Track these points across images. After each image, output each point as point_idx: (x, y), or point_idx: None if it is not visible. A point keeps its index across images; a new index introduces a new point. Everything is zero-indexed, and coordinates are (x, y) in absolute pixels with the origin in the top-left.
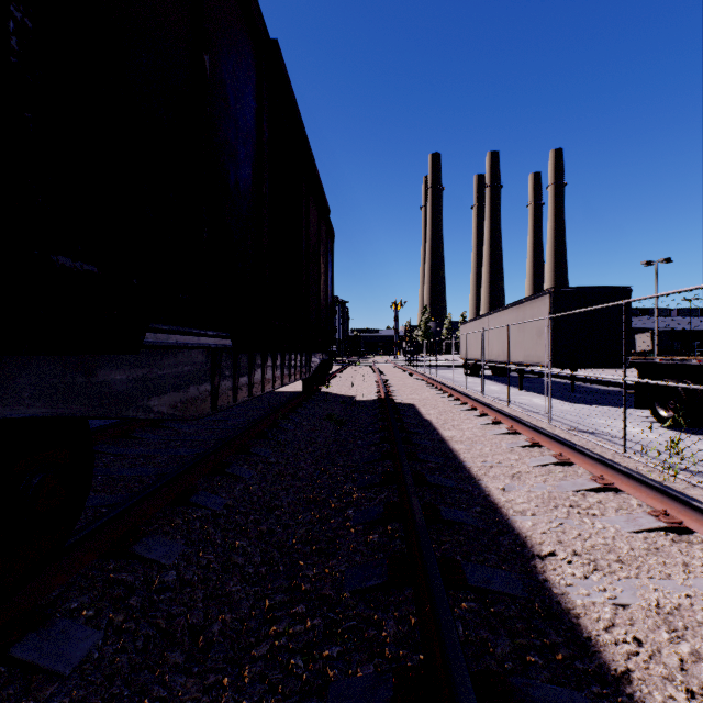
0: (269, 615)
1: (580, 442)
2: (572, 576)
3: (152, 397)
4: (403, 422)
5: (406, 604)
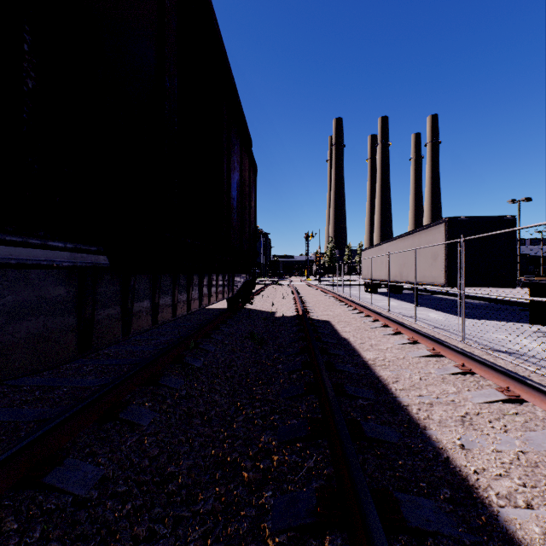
0: None
1: (508, 366)
2: None
3: None
4: (322, 341)
5: None
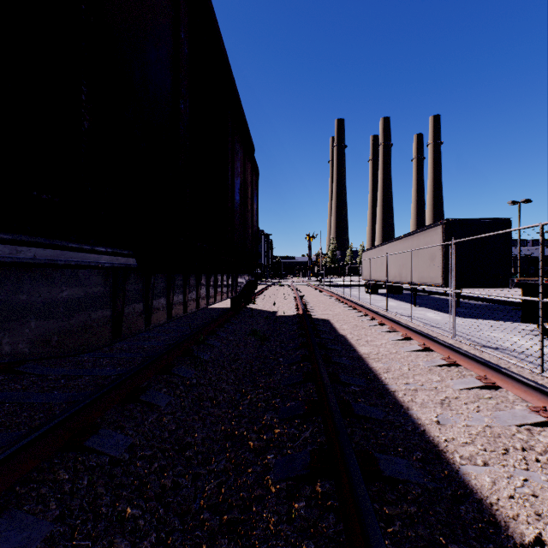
0: None
1: (492, 359)
2: None
3: None
4: (321, 338)
5: None
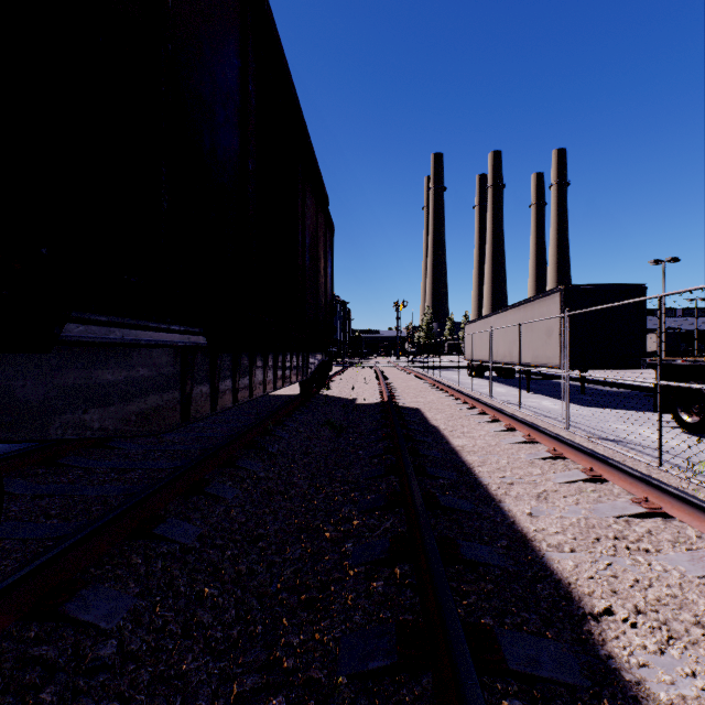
0: None
1: (606, 452)
2: (643, 649)
3: (89, 409)
4: (408, 429)
5: (425, 704)
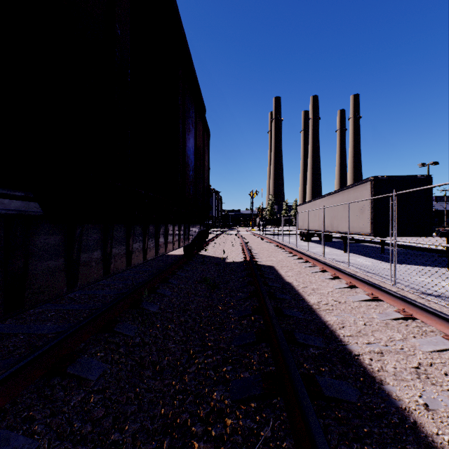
0: None
1: (443, 310)
2: None
3: None
4: (269, 286)
5: None
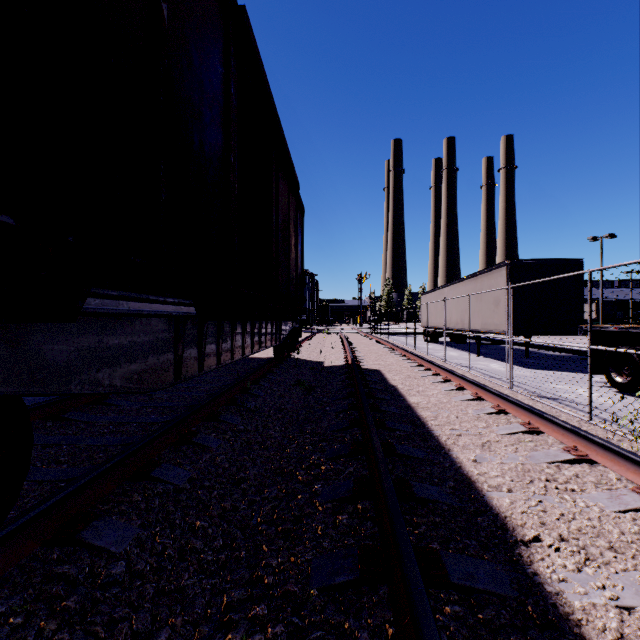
0: (226, 617)
1: (544, 408)
2: (564, 568)
3: (101, 369)
4: (370, 388)
5: (382, 609)
